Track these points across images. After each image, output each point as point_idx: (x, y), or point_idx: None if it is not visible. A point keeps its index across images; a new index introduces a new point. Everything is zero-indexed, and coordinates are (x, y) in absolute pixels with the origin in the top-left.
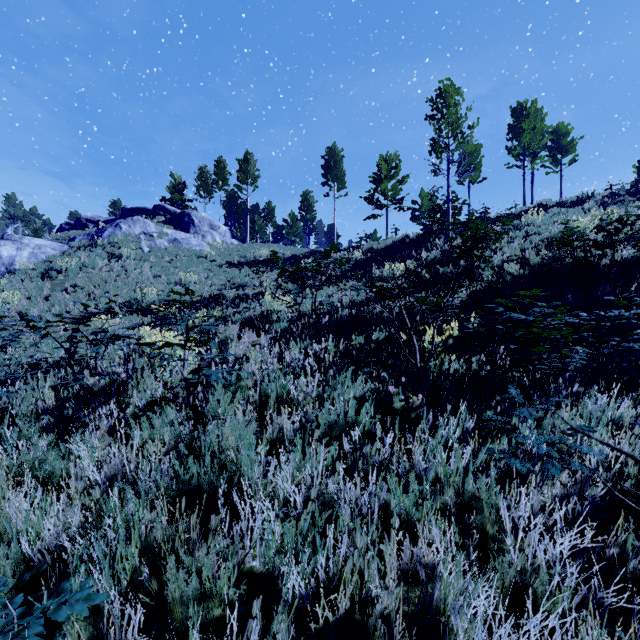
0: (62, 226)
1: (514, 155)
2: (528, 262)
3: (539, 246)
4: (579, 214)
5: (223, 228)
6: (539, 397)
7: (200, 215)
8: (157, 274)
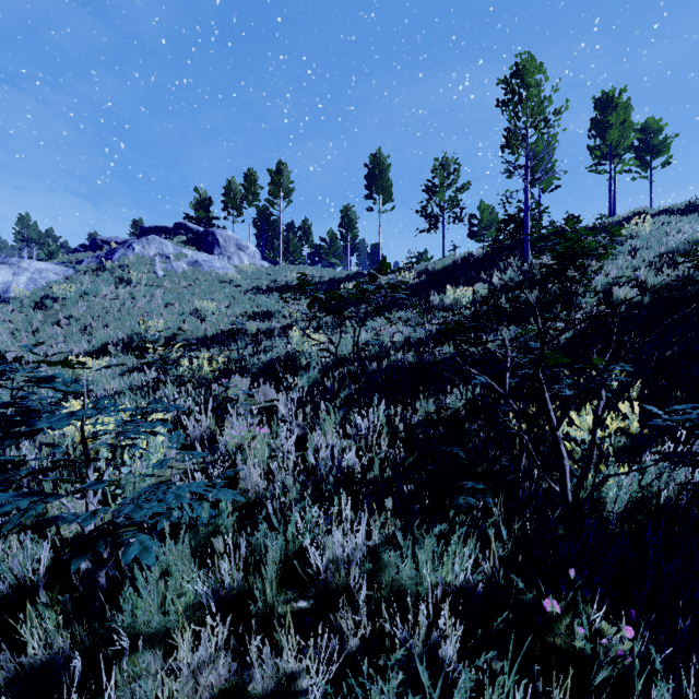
0: (77, 248)
1: (598, 156)
2: (650, 285)
3: (654, 264)
4: (698, 223)
5: (252, 248)
6: None
7: (226, 234)
8: (170, 302)
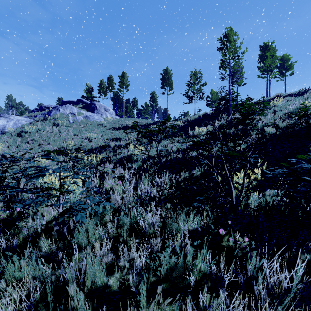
0: (33, 110)
1: (261, 70)
2: (279, 126)
3: (283, 117)
4: (302, 100)
5: (111, 110)
6: None
7: (100, 104)
8: (76, 134)
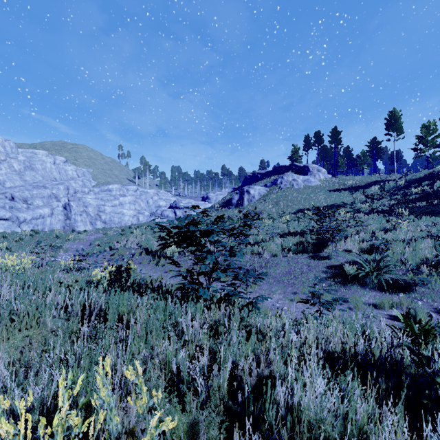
0: (246, 177)
1: None
2: None
3: None
4: None
5: (323, 170)
6: (423, 219)
7: (312, 166)
8: (306, 197)
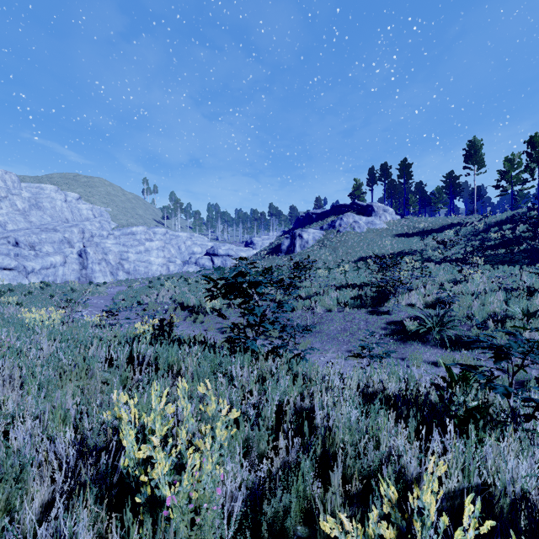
0: (299, 217)
1: None
2: None
3: None
4: None
5: (390, 210)
6: (499, 269)
7: (377, 205)
8: (369, 242)
